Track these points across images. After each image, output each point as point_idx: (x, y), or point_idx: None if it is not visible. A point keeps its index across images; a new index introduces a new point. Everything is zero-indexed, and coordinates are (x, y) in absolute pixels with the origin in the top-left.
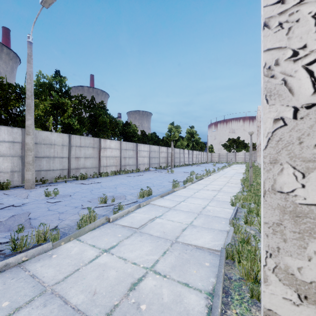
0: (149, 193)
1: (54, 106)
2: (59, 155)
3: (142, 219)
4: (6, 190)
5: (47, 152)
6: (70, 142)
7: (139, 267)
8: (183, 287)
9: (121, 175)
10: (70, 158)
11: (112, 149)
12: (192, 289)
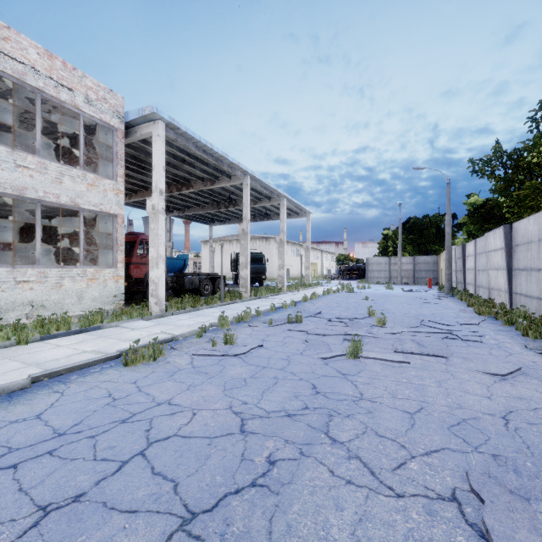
0: (133, 358)
1: None
2: None
3: (177, 329)
4: None
5: None
6: None
7: (187, 319)
8: (172, 318)
9: None
10: None
11: None
12: (169, 318)
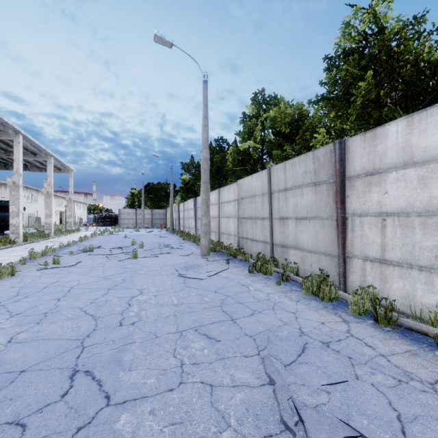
0: None
1: (339, 100)
2: (261, 214)
3: None
4: (213, 252)
5: (251, 209)
6: (270, 185)
7: None
8: None
9: (409, 343)
10: (271, 219)
11: (434, 166)
12: None
